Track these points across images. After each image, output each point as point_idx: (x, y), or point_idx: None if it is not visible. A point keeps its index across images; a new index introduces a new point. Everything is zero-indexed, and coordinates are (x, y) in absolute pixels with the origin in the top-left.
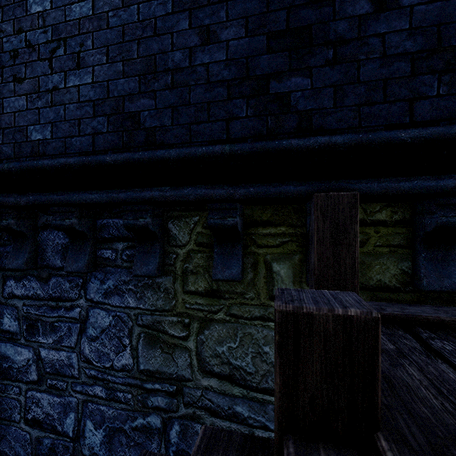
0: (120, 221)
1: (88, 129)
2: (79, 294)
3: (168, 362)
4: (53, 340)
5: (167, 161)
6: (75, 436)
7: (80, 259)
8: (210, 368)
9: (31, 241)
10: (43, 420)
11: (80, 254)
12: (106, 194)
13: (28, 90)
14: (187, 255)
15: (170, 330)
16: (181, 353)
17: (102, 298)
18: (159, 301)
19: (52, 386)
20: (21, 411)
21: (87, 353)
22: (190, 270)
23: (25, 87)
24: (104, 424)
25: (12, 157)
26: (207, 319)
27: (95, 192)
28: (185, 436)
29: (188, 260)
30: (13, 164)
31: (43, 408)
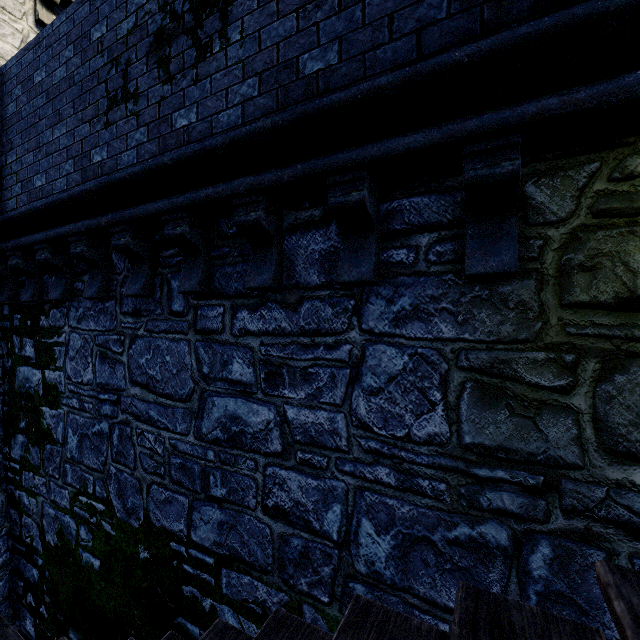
0: (424, 199)
1: (408, 24)
2: (348, 324)
3: (525, 432)
4: (306, 394)
5: (597, 20)
6: (342, 540)
7: (363, 262)
8: (629, 447)
9: (277, 250)
10: (291, 510)
11: (360, 255)
12: (436, 129)
13: (299, 2)
14: (569, 237)
15: (530, 376)
16: (555, 416)
17: (389, 328)
18: (504, 326)
19: (304, 462)
20: (257, 494)
21: (363, 414)
22: (578, 264)
23: (294, 1)
24: (393, 527)
25: (274, 109)
26: (621, 353)
27: (413, 133)
28: (565, 569)
29: (572, 246)
30: (281, 116)
31: (290, 493)
